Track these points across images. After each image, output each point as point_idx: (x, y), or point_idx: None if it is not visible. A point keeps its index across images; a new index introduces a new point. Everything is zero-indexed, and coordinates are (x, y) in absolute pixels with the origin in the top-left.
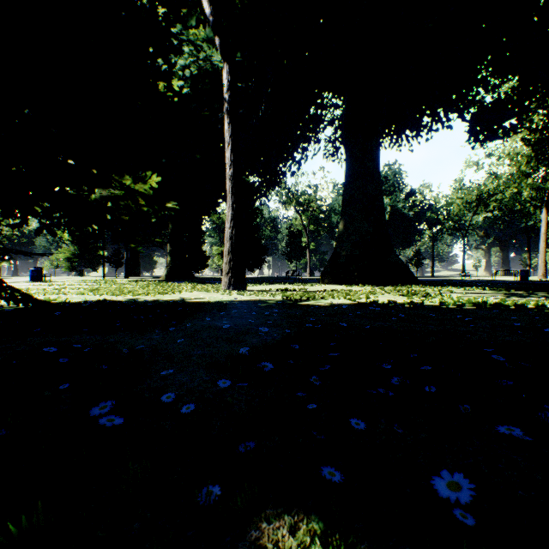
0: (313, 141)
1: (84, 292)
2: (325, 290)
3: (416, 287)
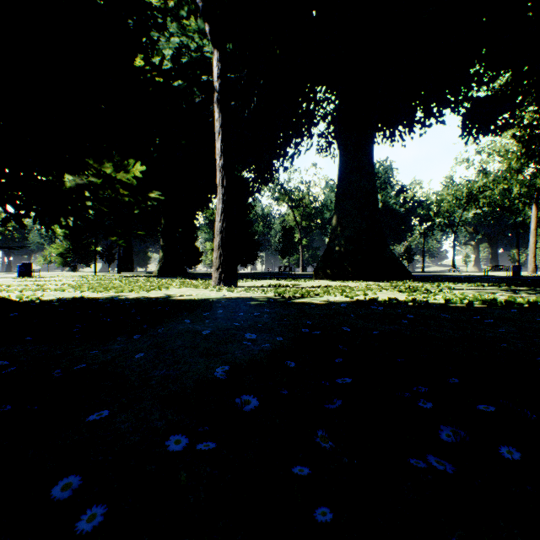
0: (306, 136)
1: (64, 289)
2: (319, 286)
3: (412, 283)
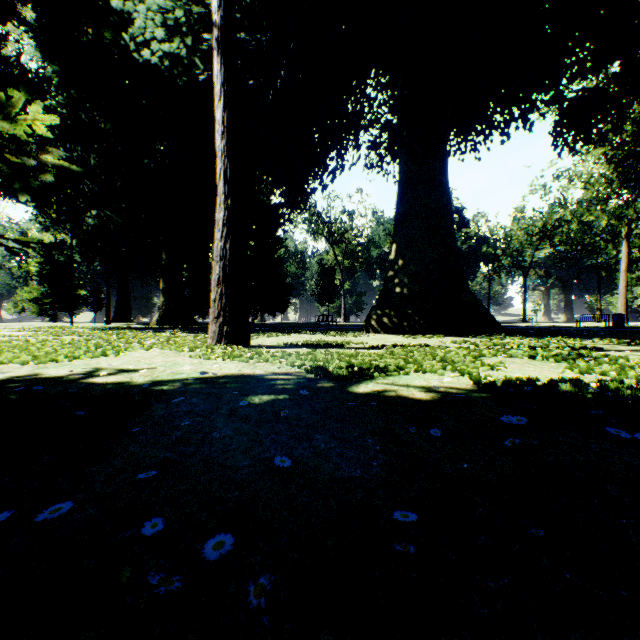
0: (351, 145)
1: None
2: (383, 345)
3: (513, 339)
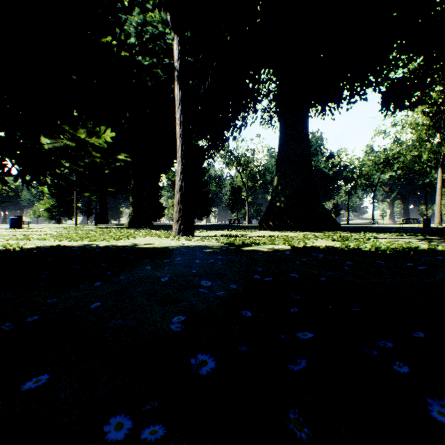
0: (251, 111)
1: (45, 238)
2: (264, 236)
3: (341, 233)
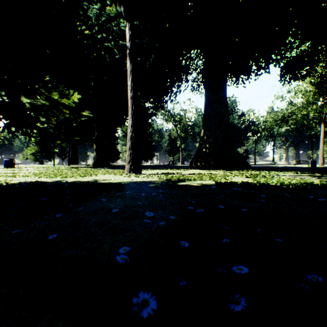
0: (184, 80)
1: (28, 175)
2: (194, 173)
3: (251, 171)
